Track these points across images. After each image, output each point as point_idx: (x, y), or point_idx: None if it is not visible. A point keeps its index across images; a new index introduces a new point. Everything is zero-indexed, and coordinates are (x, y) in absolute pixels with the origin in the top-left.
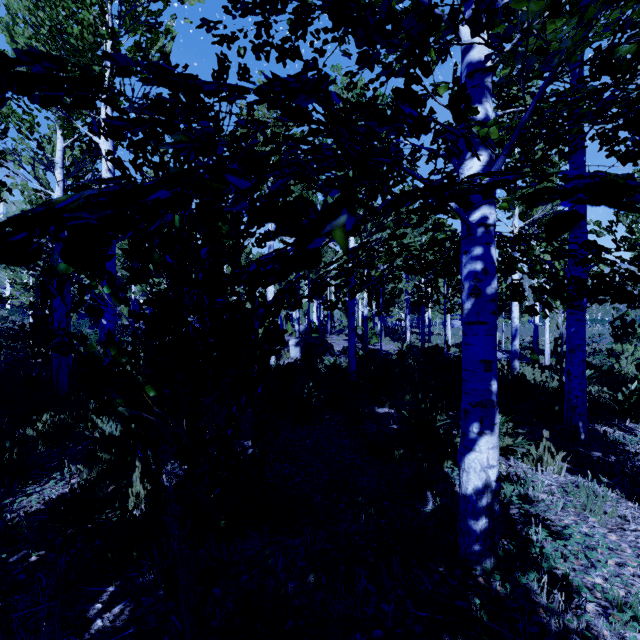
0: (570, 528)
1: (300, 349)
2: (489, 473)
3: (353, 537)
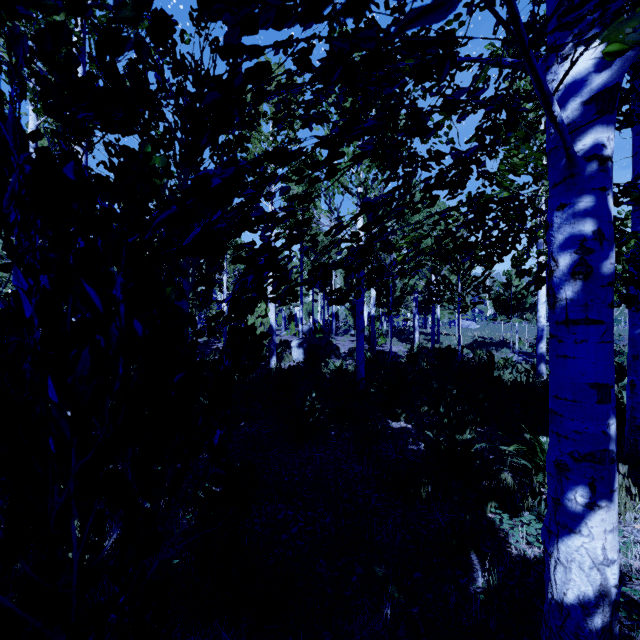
0: None
1: (303, 351)
2: (607, 573)
3: None
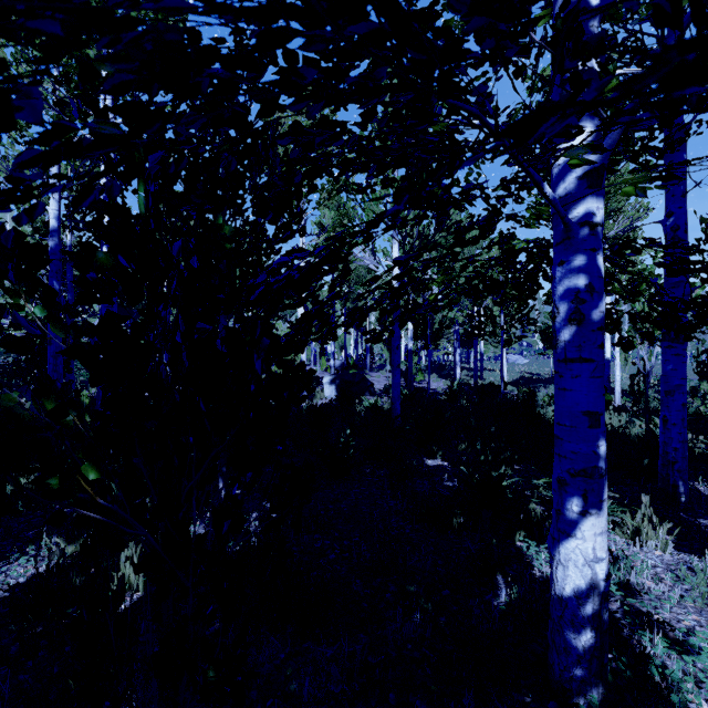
0: (697, 636)
1: (336, 388)
2: (596, 569)
3: (404, 645)
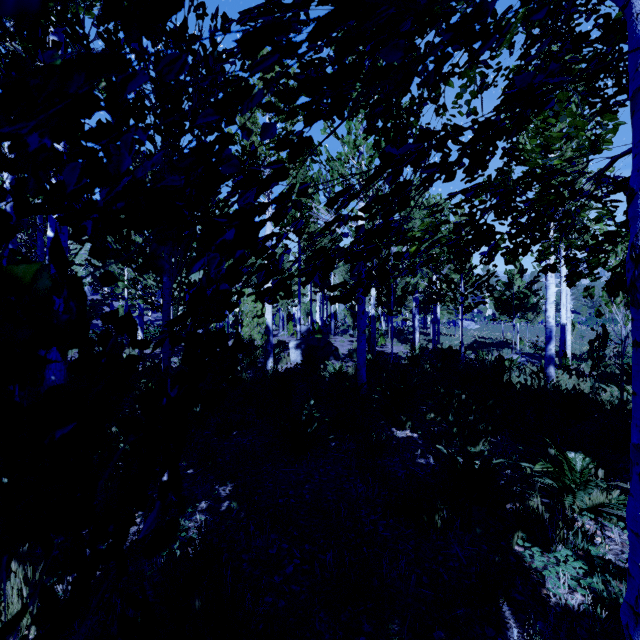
0: None
1: (301, 352)
2: None
3: None
